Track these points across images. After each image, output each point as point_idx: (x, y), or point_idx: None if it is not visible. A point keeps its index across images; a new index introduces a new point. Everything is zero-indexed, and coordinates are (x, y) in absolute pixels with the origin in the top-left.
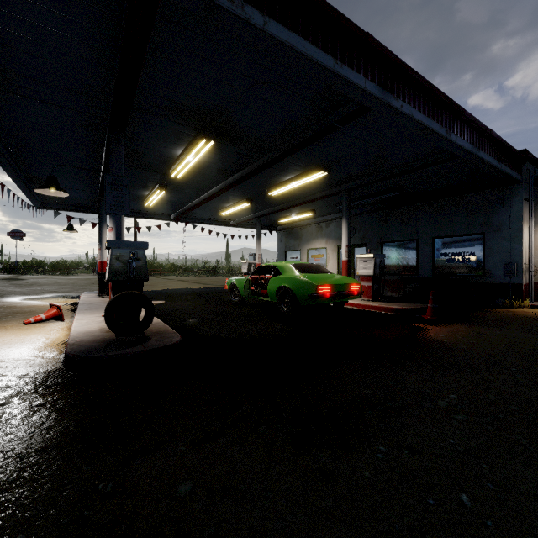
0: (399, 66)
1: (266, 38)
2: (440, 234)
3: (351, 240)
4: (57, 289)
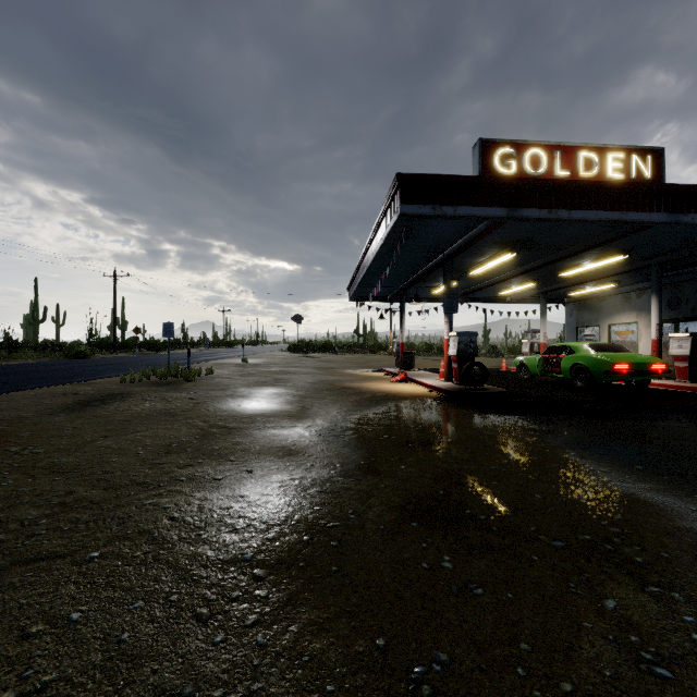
0: (688, 191)
1: (570, 220)
2: None
3: (675, 313)
4: (354, 365)
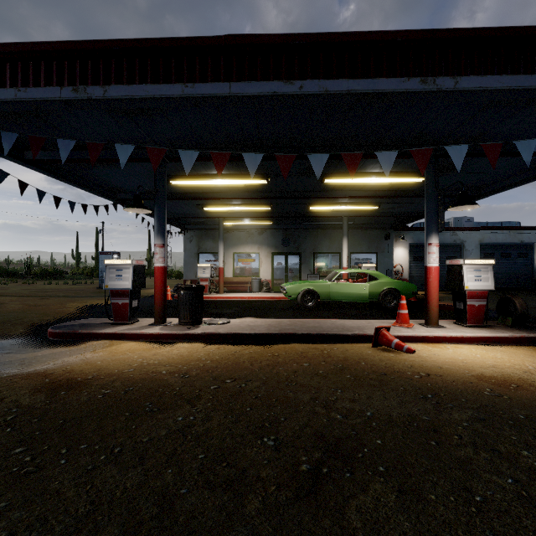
0: None
1: None
2: (354, 251)
3: (287, 249)
4: None
